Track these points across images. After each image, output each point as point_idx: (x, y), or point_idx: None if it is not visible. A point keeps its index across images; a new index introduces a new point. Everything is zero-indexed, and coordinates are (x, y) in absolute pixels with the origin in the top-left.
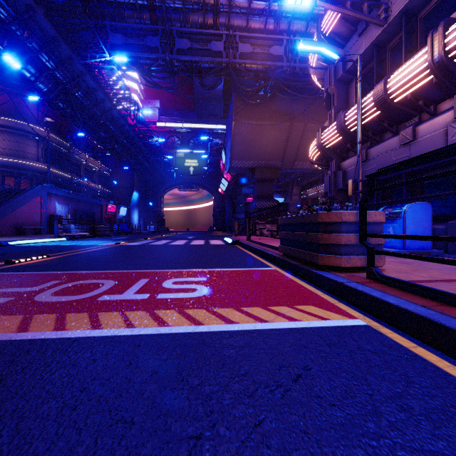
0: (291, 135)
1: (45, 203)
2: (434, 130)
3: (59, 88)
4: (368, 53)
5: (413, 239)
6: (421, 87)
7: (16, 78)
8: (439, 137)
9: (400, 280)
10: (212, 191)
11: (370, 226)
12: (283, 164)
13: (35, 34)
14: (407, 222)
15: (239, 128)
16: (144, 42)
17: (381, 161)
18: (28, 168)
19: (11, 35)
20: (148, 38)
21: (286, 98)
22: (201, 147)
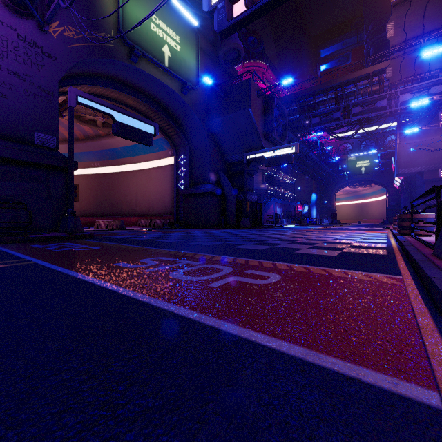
0: None
1: (274, 208)
2: None
3: None
4: None
5: None
6: None
7: None
8: None
9: None
10: (386, 186)
11: None
12: None
13: None
14: None
15: (404, 147)
16: (331, 117)
17: None
18: (260, 189)
19: None
20: (334, 114)
21: None
22: (373, 147)
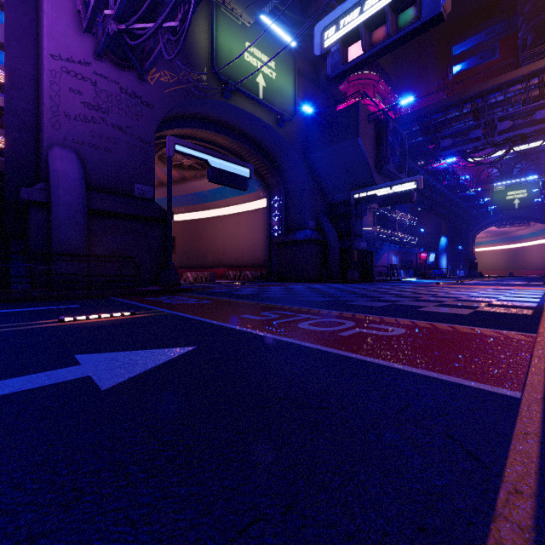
0: None
1: (388, 256)
2: None
3: None
4: None
5: None
6: None
7: None
8: None
9: None
10: None
11: None
12: None
13: None
14: None
15: None
16: (467, 137)
17: None
18: (369, 232)
19: None
20: (471, 133)
21: None
22: (532, 171)
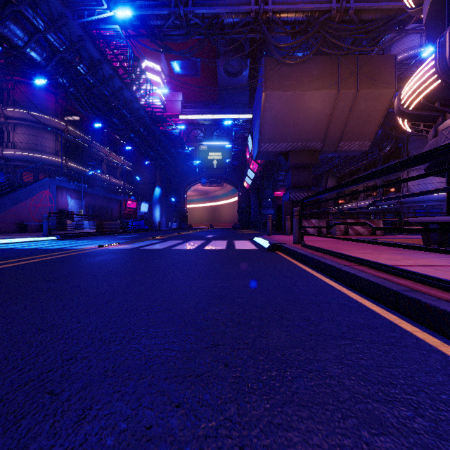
0: (337, 106)
1: (55, 197)
2: None
3: (56, 59)
4: None
5: None
6: None
7: (3, 45)
8: None
9: None
10: (237, 185)
11: None
12: (324, 146)
13: None
14: None
15: (271, 101)
16: None
17: None
18: (46, 162)
19: None
20: None
21: (332, 59)
22: (225, 139)
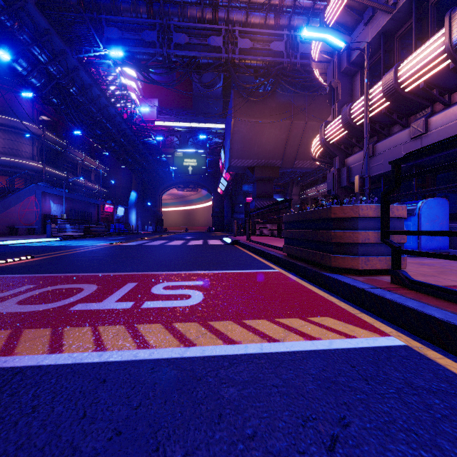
0: (292, 133)
1: (40, 202)
2: (449, 120)
3: (53, 83)
4: (374, 43)
5: (456, 235)
6: (436, 75)
7: (7, 72)
8: (455, 129)
9: (438, 286)
10: (211, 191)
11: (391, 222)
12: (283, 163)
13: (27, 26)
14: (422, 220)
15: (239, 126)
16: (140, 36)
17: (389, 156)
18: (23, 167)
19: (1, 26)
20: (145, 33)
21: (287, 96)
22: (200, 147)
